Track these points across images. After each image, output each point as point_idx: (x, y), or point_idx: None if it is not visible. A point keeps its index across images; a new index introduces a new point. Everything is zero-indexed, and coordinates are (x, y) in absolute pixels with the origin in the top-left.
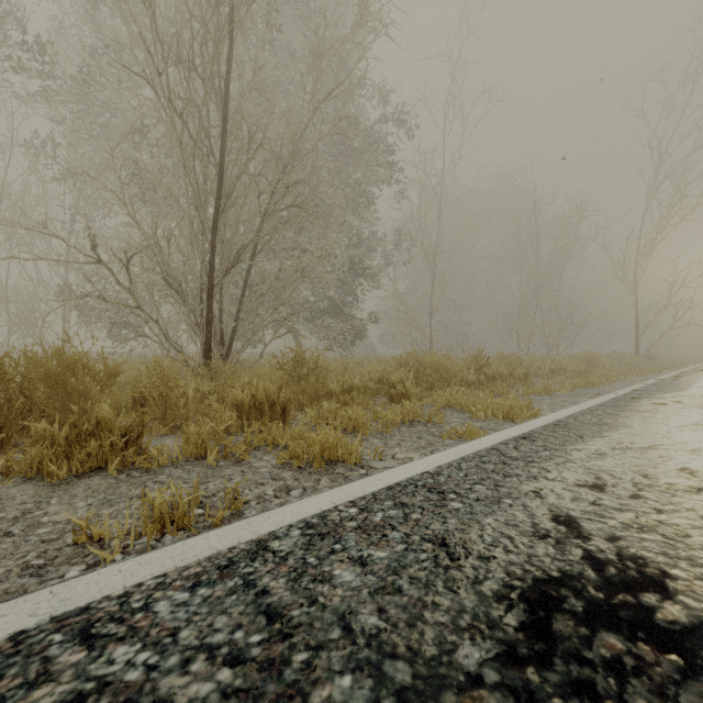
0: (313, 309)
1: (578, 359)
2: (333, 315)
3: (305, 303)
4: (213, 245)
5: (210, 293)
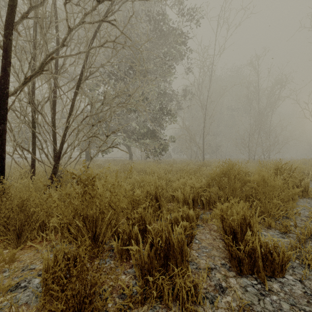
0: (138, 134)
1: (311, 165)
2: (149, 137)
3: (133, 130)
4: (6, 47)
5: (1, 102)
